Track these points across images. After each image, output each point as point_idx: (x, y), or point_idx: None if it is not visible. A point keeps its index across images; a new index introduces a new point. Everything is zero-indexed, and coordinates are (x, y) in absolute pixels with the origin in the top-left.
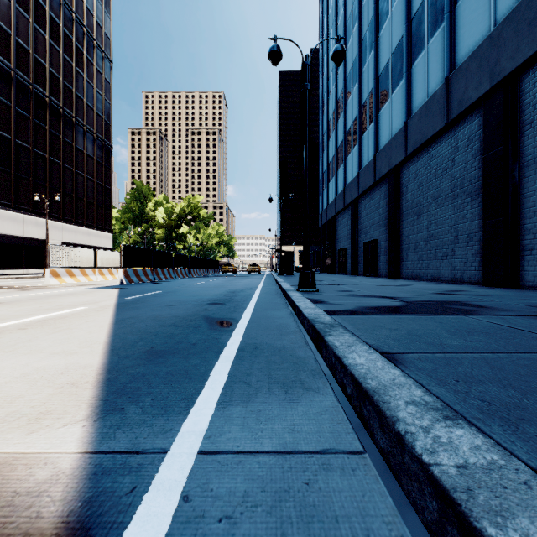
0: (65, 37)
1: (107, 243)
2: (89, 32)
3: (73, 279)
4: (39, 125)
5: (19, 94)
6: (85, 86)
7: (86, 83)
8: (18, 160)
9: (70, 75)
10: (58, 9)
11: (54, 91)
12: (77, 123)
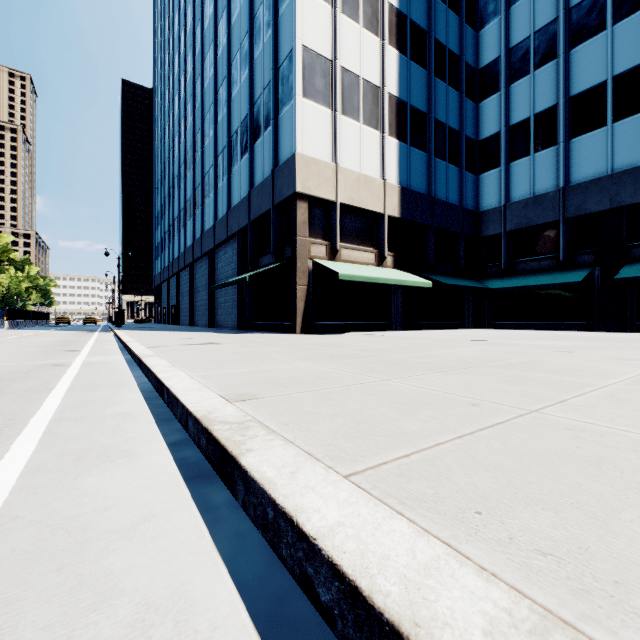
0: None
1: None
2: None
3: None
4: None
5: None
6: None
7: None
8: None
9: None
10: None
11: None
12: None
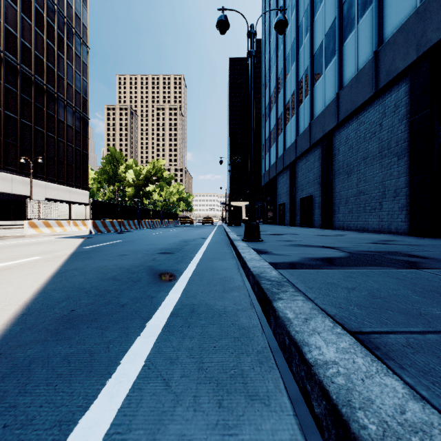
0: (48, 25)
1: (85, 199)
2: (69, 21)
3: (49, 230)
4: (25, 99)
5: (8, 72)
6: (65, 66)
7: (67, 64)
8: (7, 128)
9: (53, 57)
10: (42, 2)
11: (38, 70)
12: (59, 98)
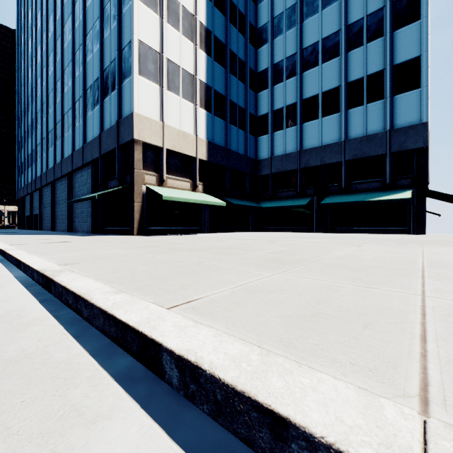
0: None
1: None
2: None
3: None
4: None
5: None
6: None
7: None
8: None
9: None
10: None
11: None
12: None
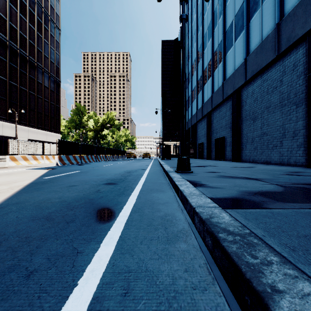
0: (30, 13)
1: None
2: (45, 11)
3: (27, 162)
4: (12, 66)
5: None
6: (43, 43)
7: (44, 42)
8: None
9: (33, 36)
10: None
11: (22, 45)
12: (38, 66)
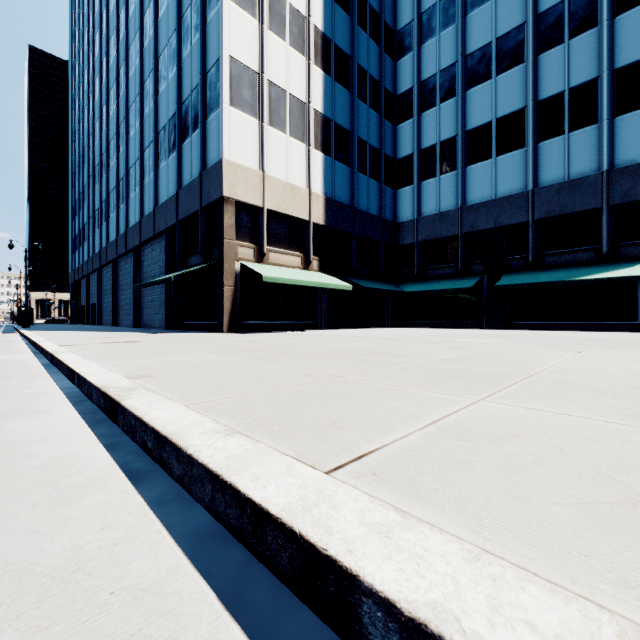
0: None
1: None
2: None
3: None
4: None
5: None
6: None
7: None
8: None
9: None
10: None
11: None
12: None
